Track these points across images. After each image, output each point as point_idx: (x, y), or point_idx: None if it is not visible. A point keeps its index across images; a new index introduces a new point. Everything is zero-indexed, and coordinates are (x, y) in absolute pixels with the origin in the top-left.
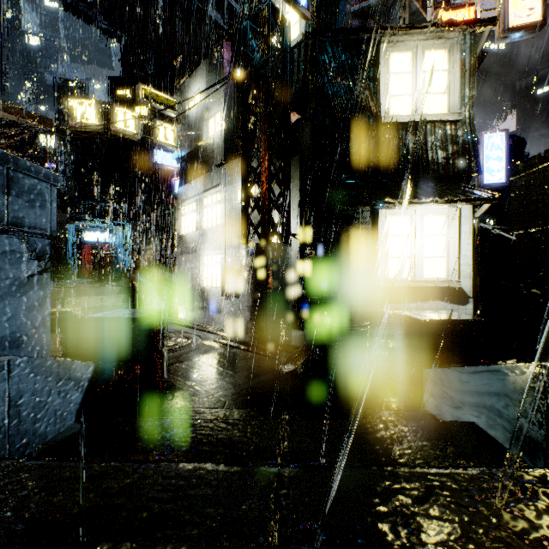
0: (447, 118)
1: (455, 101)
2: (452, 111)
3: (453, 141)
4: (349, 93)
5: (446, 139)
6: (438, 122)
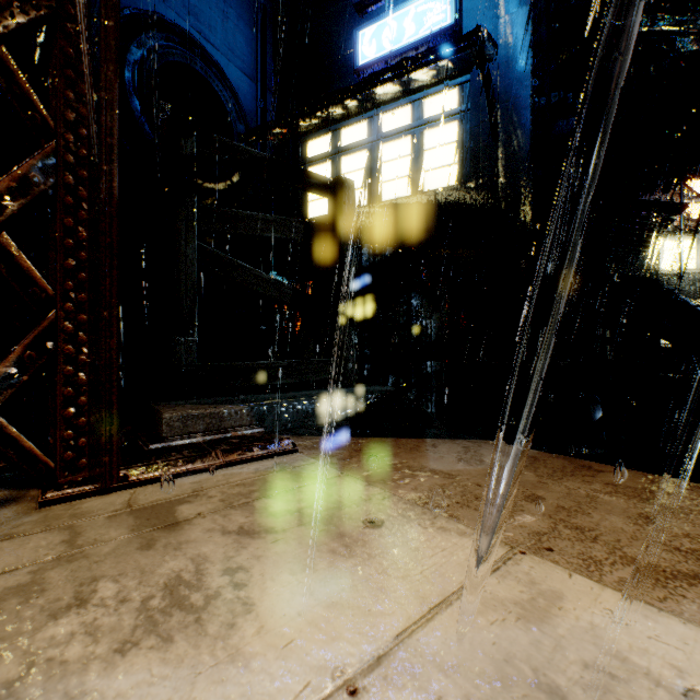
0: (695, 271)
1: (699, 263)
2: (698, 267)
3: (698, 281)
4: (643, 260)
5: (695, 280)
6: (690, 272)
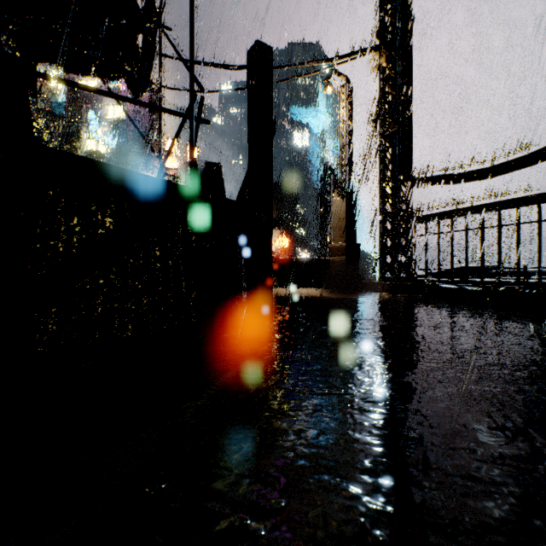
0: None
1: None
2: None
3: None
4: None
5: None
6: None
